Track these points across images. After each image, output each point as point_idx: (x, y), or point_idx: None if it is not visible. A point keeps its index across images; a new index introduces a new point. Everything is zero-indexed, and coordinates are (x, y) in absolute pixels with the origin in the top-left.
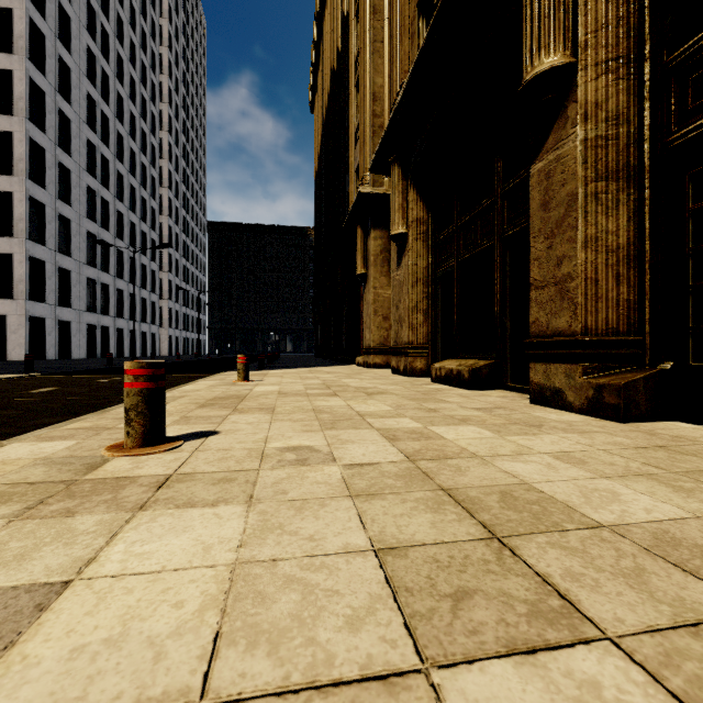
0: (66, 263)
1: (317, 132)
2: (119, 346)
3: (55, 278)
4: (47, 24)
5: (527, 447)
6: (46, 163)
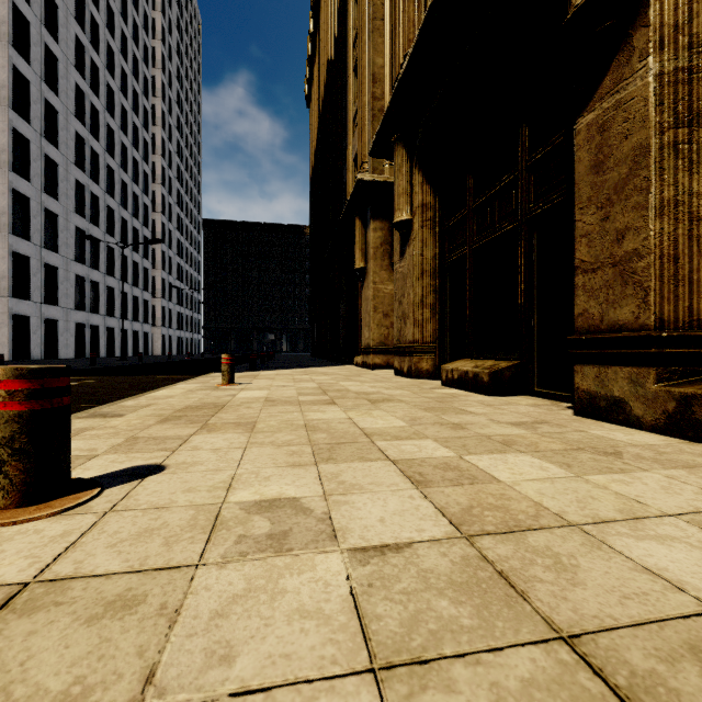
0: (52, 259)
1: (314, 126)
2: (109, 345)
3: (41, 275)
4: (32, 10)
5: (636, 500)
6: (31, 154)
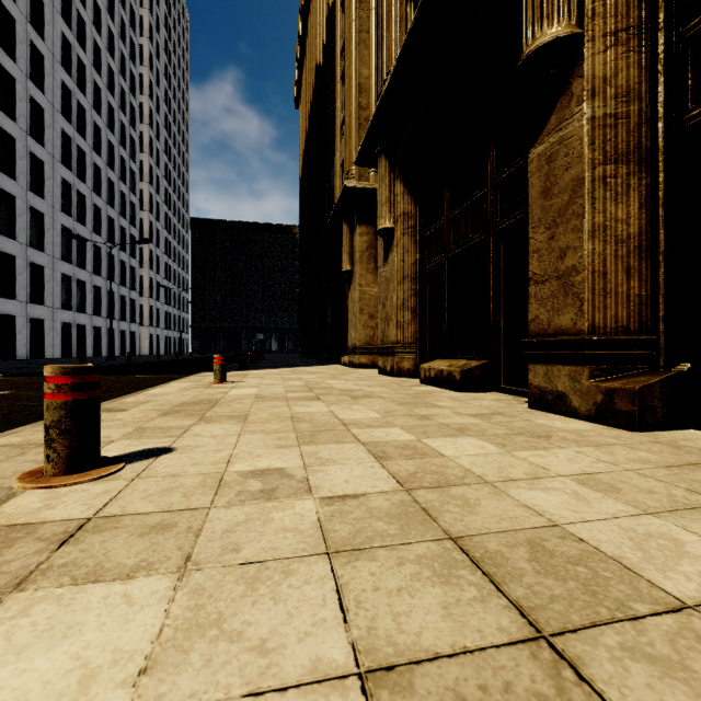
0: (38, 258)
1: (303, 128)
2: (96, 345)
3: (26, 274)
4: (18, 7)
5: (542, 467)
6: (16, 153)
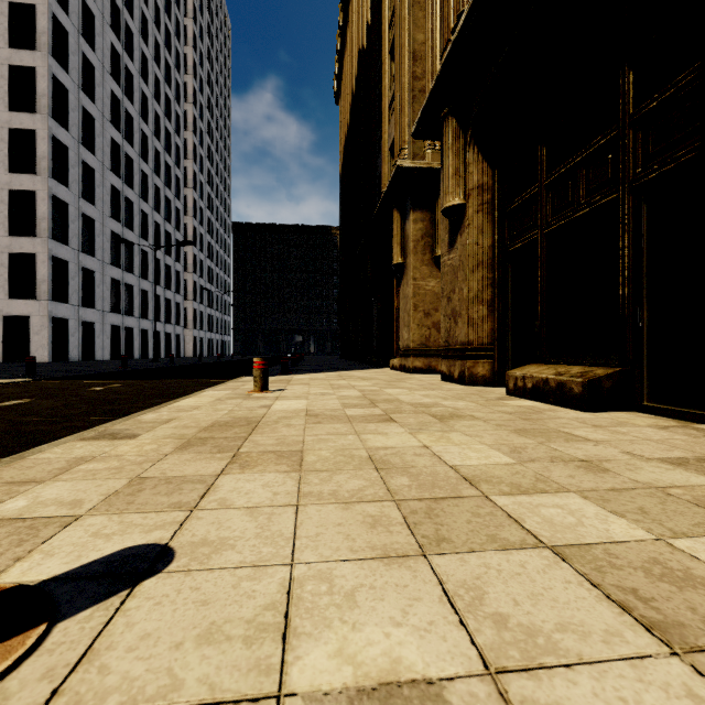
0: (89, 263)
1: (343, 122)
2: (143, 347)
3: (78, 278)
4: (70, 20)
5: None
6: (69, 161)
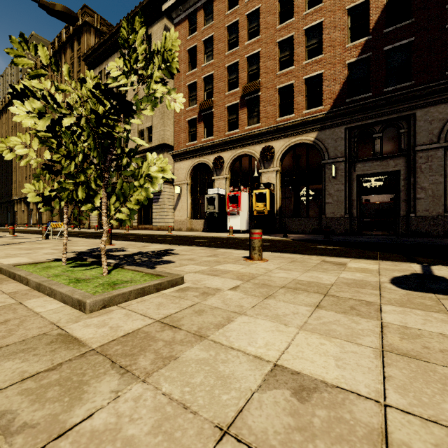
0: None
1: None
2: None
3: None
4: None
5: None
6: None
